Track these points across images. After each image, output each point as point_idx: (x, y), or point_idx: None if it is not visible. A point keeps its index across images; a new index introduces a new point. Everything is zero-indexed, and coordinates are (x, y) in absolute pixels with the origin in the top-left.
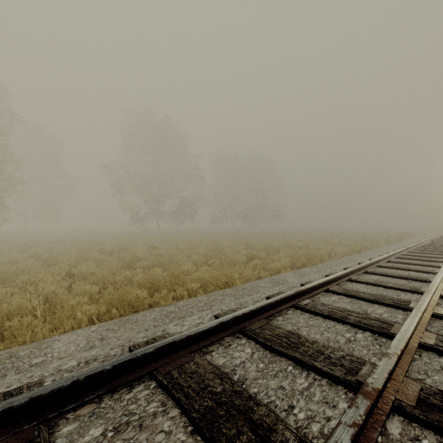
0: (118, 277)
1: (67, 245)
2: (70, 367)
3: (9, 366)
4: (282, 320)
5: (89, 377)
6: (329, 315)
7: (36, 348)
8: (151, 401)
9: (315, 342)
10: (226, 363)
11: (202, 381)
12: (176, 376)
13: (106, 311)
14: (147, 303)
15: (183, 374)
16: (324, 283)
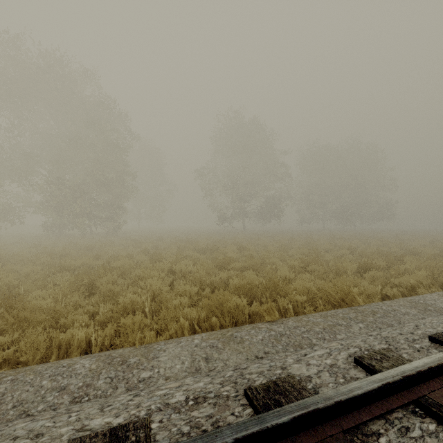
0: (213, 278)
1: (168, 242)
2: (177, 402)
3: (120, 375)
4: None
5: None
6: None
7: (144, 356)
8: None
9: None
10: None
11: None
12: None
13: (206, 317)
14: (246, 313)
15: None
16: None
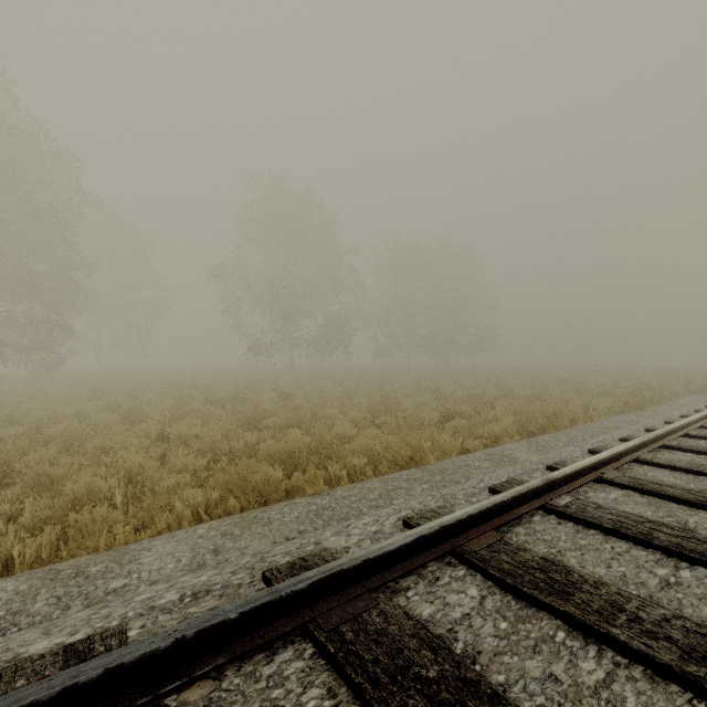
0: (234, 444)
1: (158, 390)
2: (168, 603)
3: (74, 591)
4: (526, 534)
5: (202, 633)
6: (616, 528)
7: (114, 561)
8: (308, 685)
9: (601, 585)
10: (436, 616)
11: (398, 652)
12: (350, 637)
13: (220, 499)
14: (283, 488)
15: (361, 633)
16: (593, 466)
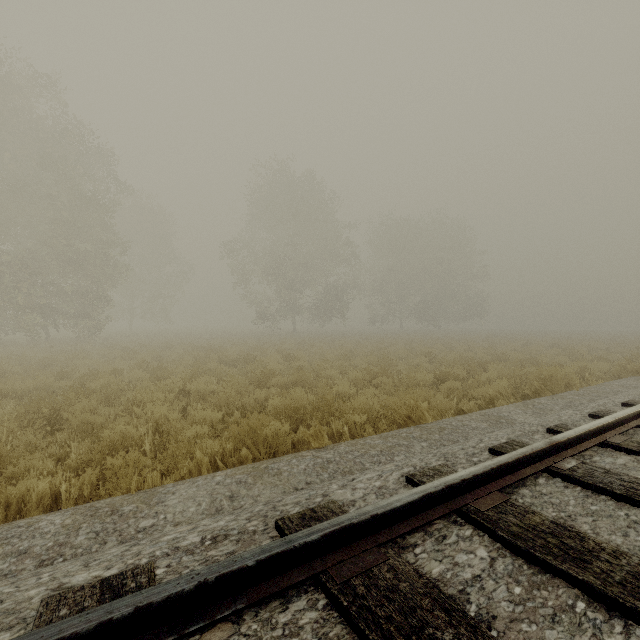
0: (246, 400)
1: (180, 351)
2: (190, 544)
3: (110, 528)
4: (532, 497)
5: (222, 578)
6: (629, 495)
7: (144, 502)
8: (323, 637)
9: (620, 554)
10: (446, 575)
11: (411, 611)
12: (362, 591)
13: (234, 450)
14: (290, 441)
15: (372, 588)
16: (597, 430)
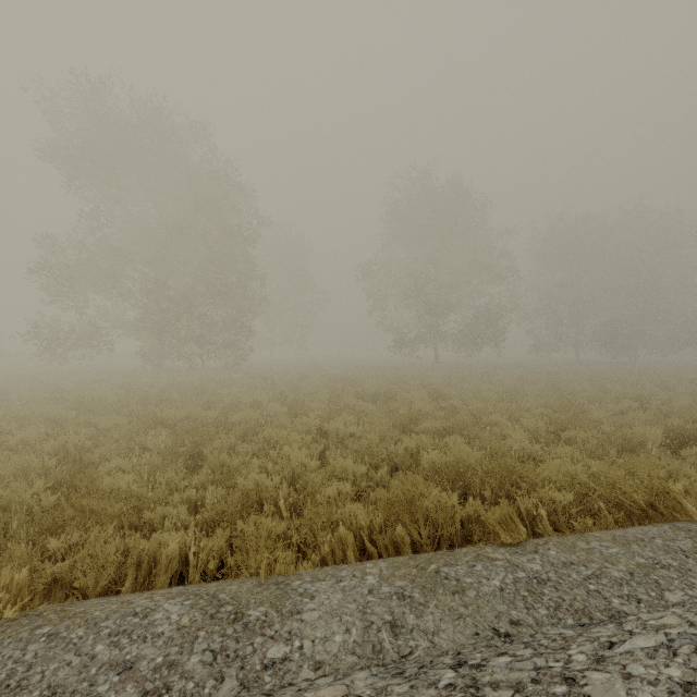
0: (391, 448)
1: (316, 382)
2: None
3: (230, 648)
4: None
5: None
6: None
7: (274, 607)
8: None
9: None
10: None
11: None
12: None
13: (384, 524)
14: (457, 519)
15: None
16: None
